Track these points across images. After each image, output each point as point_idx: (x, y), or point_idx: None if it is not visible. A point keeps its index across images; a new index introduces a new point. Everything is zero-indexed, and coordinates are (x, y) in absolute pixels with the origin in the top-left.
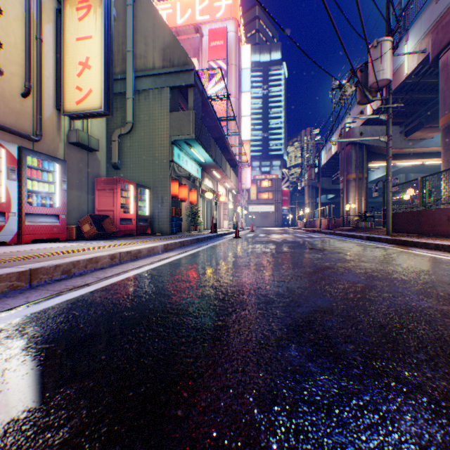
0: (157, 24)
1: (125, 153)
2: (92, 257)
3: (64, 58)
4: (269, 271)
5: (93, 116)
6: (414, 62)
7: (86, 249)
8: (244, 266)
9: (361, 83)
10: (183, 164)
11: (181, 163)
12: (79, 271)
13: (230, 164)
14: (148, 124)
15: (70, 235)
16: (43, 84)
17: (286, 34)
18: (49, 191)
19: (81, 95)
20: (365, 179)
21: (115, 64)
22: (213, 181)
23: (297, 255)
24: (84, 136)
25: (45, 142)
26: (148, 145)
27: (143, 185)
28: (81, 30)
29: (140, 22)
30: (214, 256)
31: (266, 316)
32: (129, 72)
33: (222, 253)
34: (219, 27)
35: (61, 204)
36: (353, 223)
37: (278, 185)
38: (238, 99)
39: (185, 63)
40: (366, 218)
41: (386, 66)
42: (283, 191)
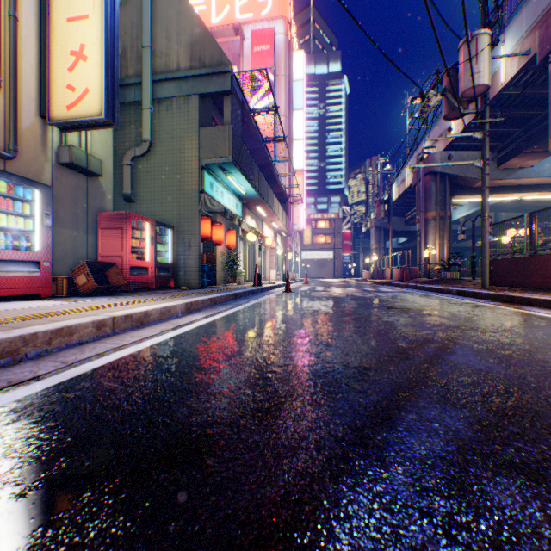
0: (182, 12)
1: (141, 181)
2: (61, 327)
3: (50, 46)
4: (340, 346)
5: (91, 126)
6: (513, 67)
7: (64, 311)
8: (300, 337)
9: (448, 91)
10: (217, 196)
11: (215, 195)
12: (35, 350)
13: (278, 199)
14: (170, 142)
15: (59, 290)
16: (21, 80)
17: (354, 19)
18: (25, 228)
19: (74, 97)
20: (448, 218)
21: (128, 64)
22: (257, 219)
23: (373, 319)
24: (80, 155)
25: (23, 161)
26: (170, 171)
27: (164, 223)
28: (73, 7)
29: (160, 9)
30: (256, 321)
31: (357, 468)
32: (145, 74)
33: (268, 315)
34: (265, 27)
35: (43, 246)
36: (433, 273)
37: (338, 227)
38: (289, 118)
39: (219, 63)
40: (450, 267)
41: (483, 67)
42: (343, 234)
